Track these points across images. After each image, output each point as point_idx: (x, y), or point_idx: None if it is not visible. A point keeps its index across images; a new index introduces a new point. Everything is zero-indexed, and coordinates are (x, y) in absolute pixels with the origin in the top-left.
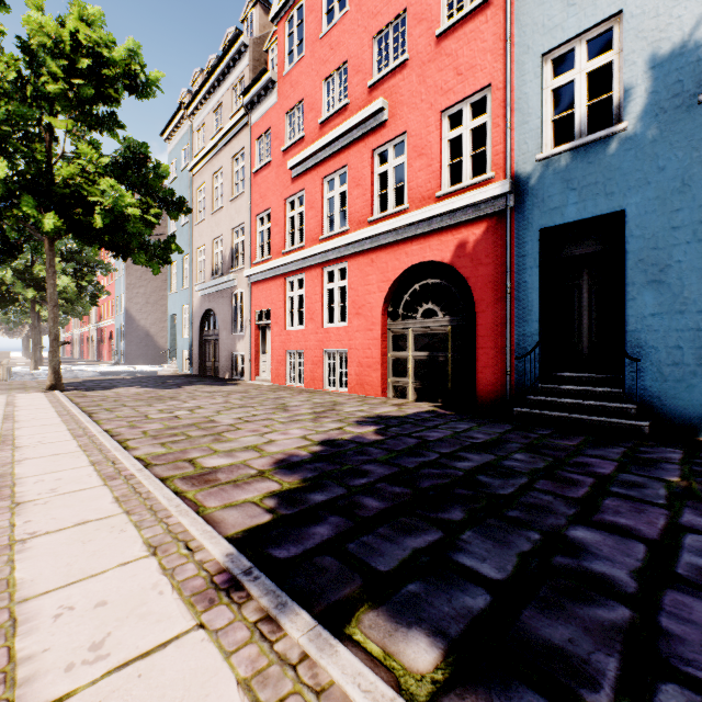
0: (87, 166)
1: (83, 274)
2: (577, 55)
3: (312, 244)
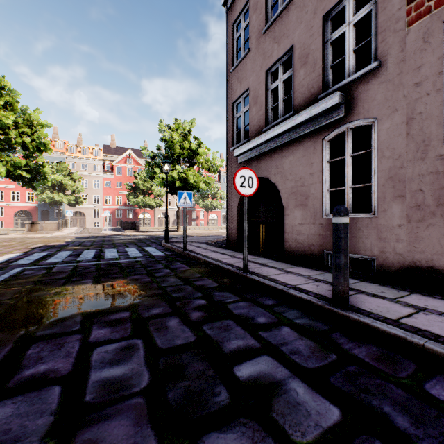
0: None
1: None
2: None
3: None
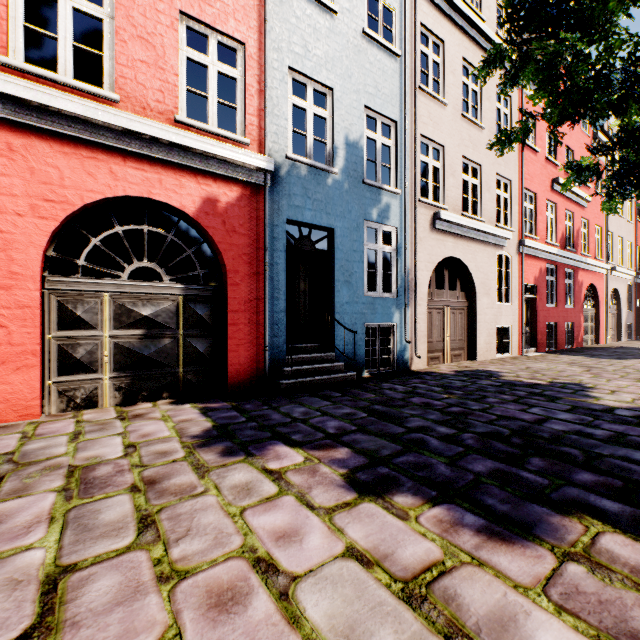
0: None
1: None
2: (309, 93)
3: None
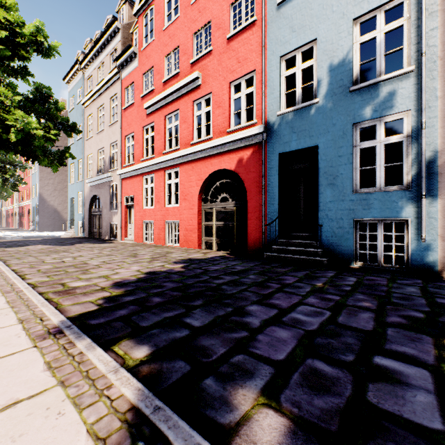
0: (5, 101)
1: (7, 170)
2: (297, 59)
3: (158, 155)
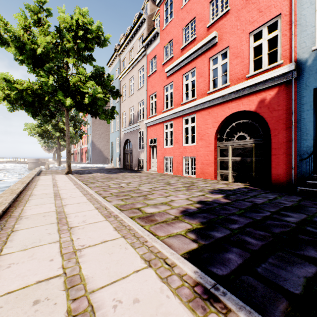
0: (82, 77)
1: (77, 126)
2: None
3: (177, 106)
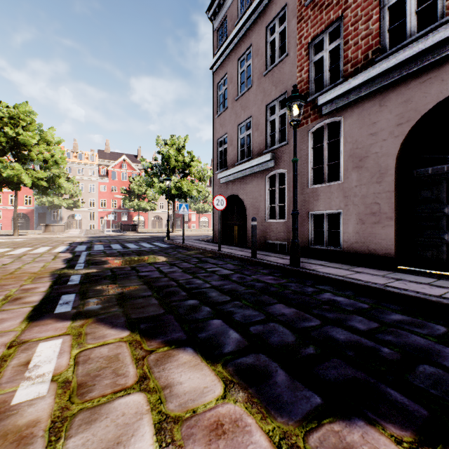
0: None
1: None
2: None
3: None
